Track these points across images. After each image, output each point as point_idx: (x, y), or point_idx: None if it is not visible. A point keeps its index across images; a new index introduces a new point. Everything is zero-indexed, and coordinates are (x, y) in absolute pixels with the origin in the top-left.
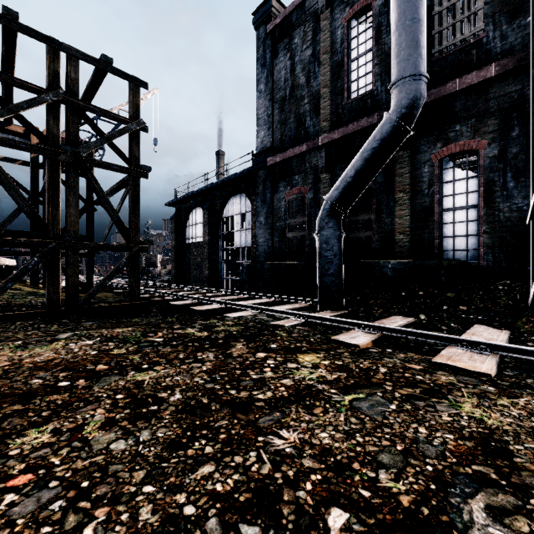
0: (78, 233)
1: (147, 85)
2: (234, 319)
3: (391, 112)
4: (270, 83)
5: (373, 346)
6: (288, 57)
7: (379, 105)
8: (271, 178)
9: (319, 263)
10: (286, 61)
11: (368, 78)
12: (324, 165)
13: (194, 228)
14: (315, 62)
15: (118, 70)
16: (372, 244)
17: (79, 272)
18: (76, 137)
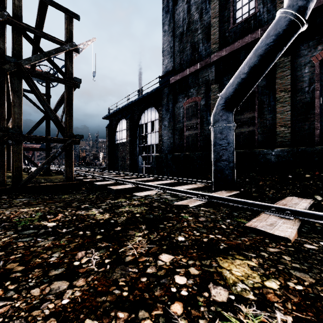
0: (21, 127)
1: (78, 17)
2: (140, 198)
3: (286, 7)
4: (172, 23)
5: (298, 236)
6: (185, 2)
7: (261, 23)
8: (173, 92)
9: (214, 150)
10: (184, 5)
11: (251, 5)
12: (213, 78)
13: (121, 133)
14: (206, 1)
15: (54, 2)
16: (255, 137)
17: (53, 163)
18: (19, 51)
